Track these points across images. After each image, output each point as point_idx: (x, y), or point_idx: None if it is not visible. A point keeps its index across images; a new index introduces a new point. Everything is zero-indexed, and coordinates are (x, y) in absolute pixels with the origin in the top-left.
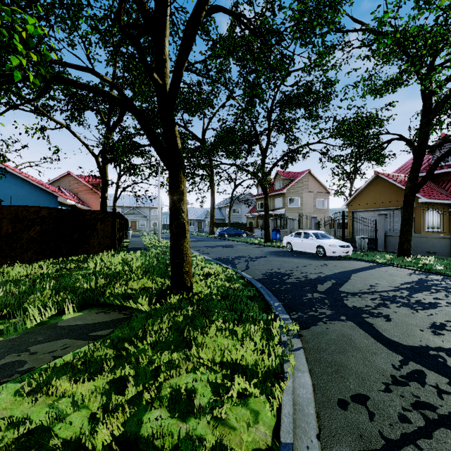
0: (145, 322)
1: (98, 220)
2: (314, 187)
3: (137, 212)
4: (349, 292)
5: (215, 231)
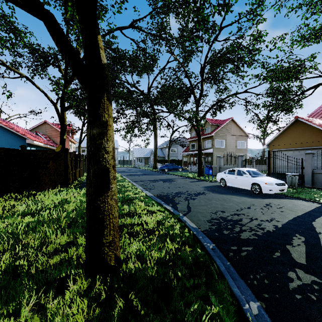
0: None
1: (50, 159)
2: (236, 131)
3: None
4: None
5: (157, 166)
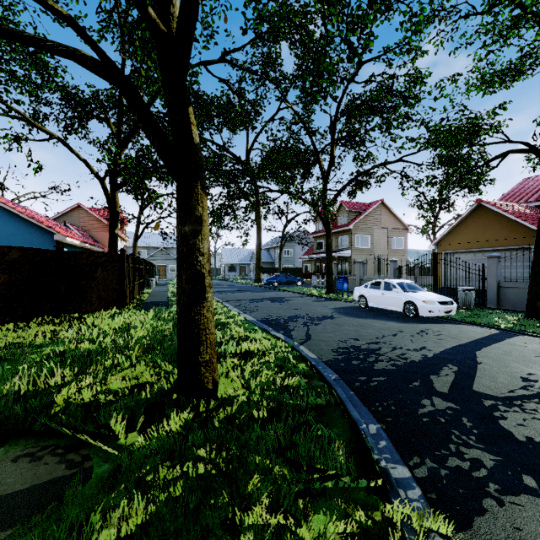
0: (93, 506)
1: (98, 265)
2: (388, 221)
3: (165, 254)
4: (496, 397)
5: (262, 278)
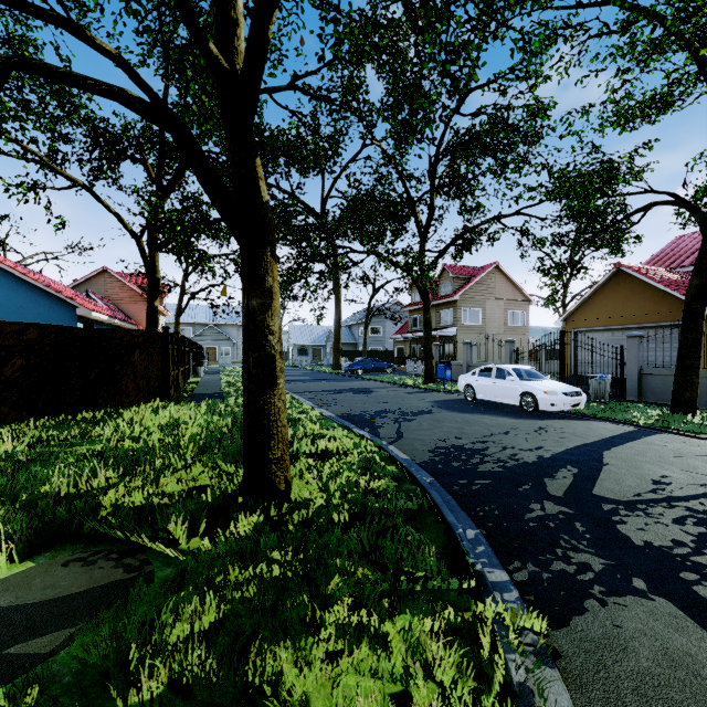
0: (161, 605)
1: (135, 346)
2: (505, 291)
3: (216, 333)
4: (619, 501)
5: (341, 363)
